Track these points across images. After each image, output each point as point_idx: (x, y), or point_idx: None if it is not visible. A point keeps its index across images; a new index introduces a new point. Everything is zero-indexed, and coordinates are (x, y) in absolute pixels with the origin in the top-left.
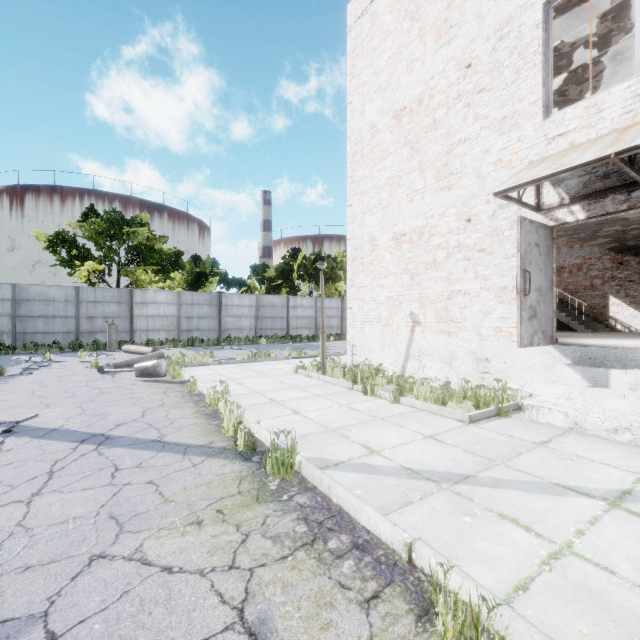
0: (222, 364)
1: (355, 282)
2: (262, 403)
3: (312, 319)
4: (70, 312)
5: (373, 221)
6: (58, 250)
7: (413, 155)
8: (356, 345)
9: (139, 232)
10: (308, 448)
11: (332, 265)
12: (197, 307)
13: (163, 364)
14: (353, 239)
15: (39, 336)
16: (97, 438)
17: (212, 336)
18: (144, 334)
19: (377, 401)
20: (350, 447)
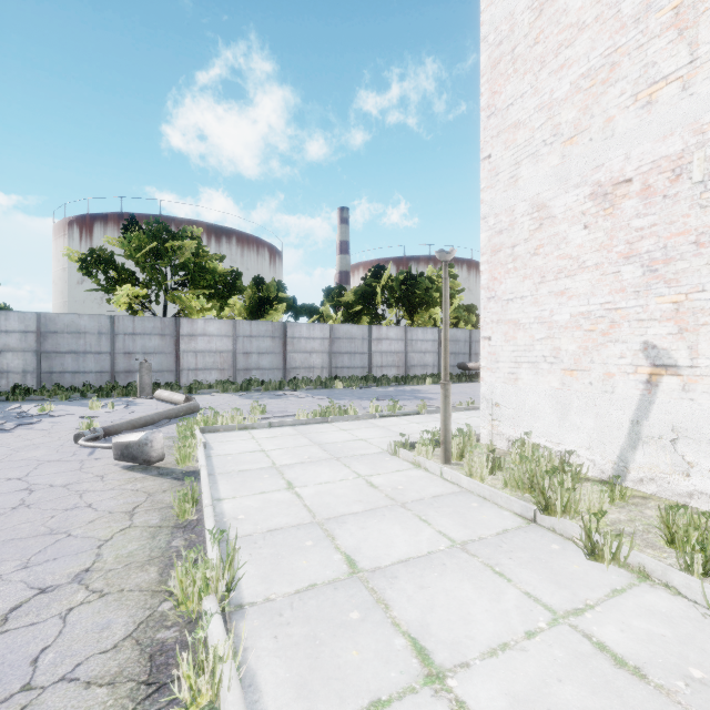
0: (273, 426)
1: (497, 291)
2: (326, 584)
3: (401, 355)
4: (104, 347)
5: (539, 172)
6: (95, 272)
7: (653, 3)
8: (499, 404)
9: (187, 247)
10: None
11: (426, 286)
12: (257, 340)
13: (156, 439)
14: (493, 215)
15: (68, 376)
16: None
17: (275, 376)
18: (192, 374)
19: (650, 598)
20: None
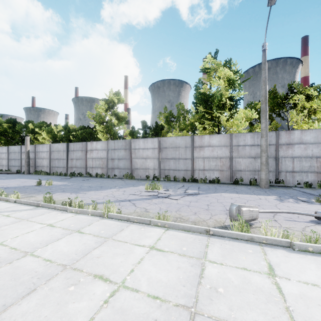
0: None
1: None
2: (85, 226)
3: None
4: None
5: None
6: None
7: None
8: None
9: None
10: (39, 211)
11: None
12: None
13: (232, 208)
14: None
15: None
16: (126, 200)
17: None
18: None
19: None
20: (18, 215)
